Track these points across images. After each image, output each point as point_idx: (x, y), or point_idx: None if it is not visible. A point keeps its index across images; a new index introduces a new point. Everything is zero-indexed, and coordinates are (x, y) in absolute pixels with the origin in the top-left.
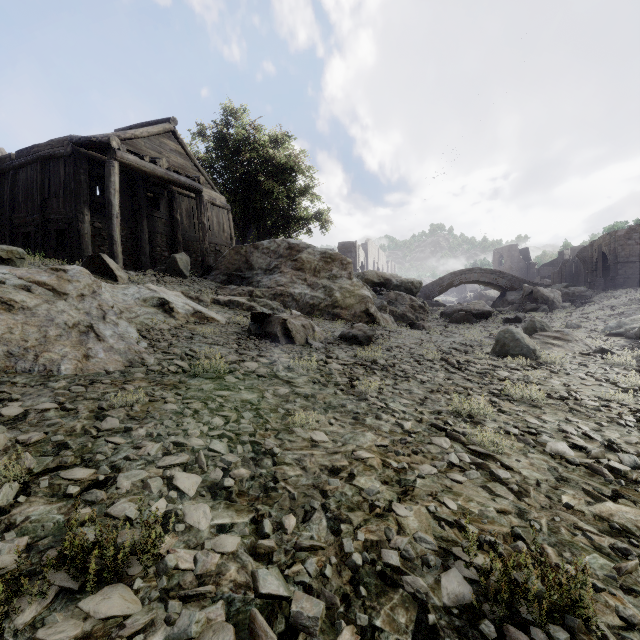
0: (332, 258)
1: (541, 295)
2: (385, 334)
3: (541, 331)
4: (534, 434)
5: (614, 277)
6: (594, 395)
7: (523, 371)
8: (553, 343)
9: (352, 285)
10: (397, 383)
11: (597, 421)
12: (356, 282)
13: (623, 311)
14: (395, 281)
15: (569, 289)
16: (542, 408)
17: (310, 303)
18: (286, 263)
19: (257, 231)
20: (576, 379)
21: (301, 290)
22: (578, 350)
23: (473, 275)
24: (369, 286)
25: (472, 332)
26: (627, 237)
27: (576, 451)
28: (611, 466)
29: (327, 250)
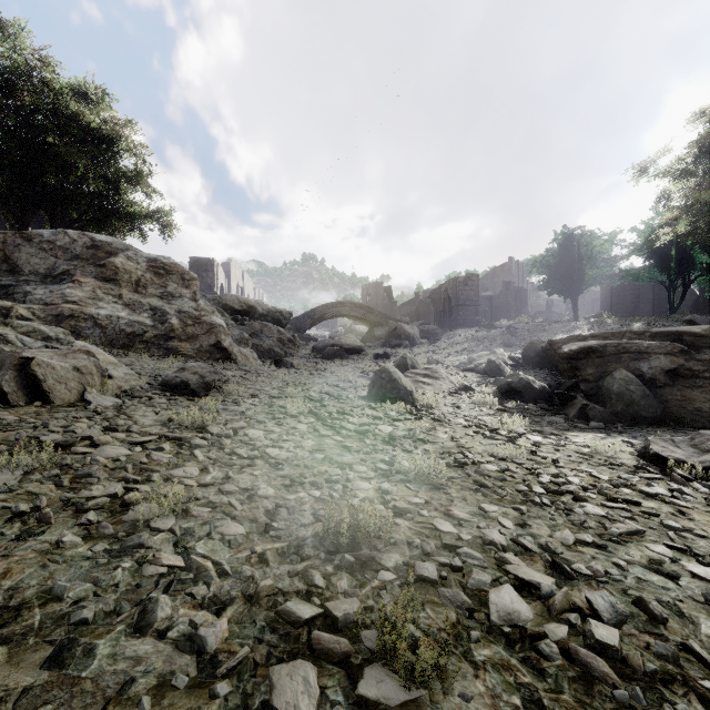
0: (167, 269)
1: (404, 331)
2: (240, 376)
3: (412, 368)
4: (460, 568)
5: (456, 318)
6: (486, 451)
7: (406, 421)
8: (424, 381)
9: (198, 309)
10: (231, 476)
11: (514, 504)
12: (204, 305)
13: (466, 348)
14: (261, 309)
15: (425, 327)
16: (447, 491)
17: (127, 331)
18: (85, 268)
19: (51, 222)
20: (459, 427)
21: (111, 311)
22: (446, 388)
23: (344, 309)
24: (228, 314)
25: (345, 370)
26: (465, 283)
27: (528, 598)
28: (601, 642)
29: (159, 257)
